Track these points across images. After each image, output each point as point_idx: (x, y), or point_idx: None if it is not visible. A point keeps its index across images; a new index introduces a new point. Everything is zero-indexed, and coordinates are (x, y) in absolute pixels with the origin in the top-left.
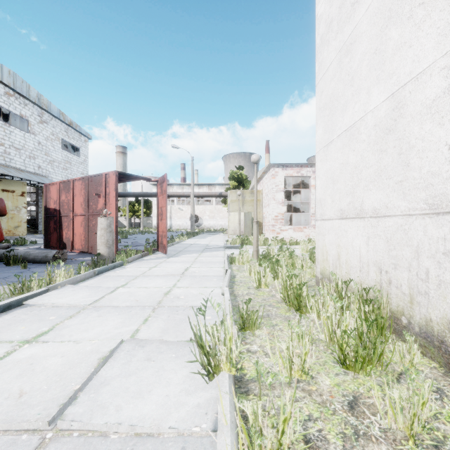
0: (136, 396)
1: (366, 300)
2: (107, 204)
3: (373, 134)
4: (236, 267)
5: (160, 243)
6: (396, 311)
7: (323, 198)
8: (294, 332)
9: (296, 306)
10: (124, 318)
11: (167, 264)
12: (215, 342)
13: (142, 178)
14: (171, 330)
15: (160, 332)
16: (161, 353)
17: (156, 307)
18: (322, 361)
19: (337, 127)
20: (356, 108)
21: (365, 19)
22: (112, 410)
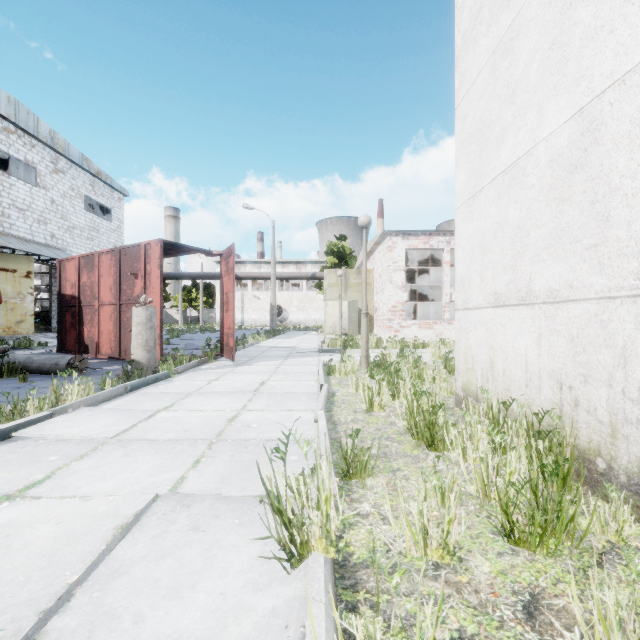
0: (169, 594)
1: (540, 432)
2: (147, 289)
3: (547, 175)
4: (336, 380)
5: (225, 345)
6: (588, 448)
7: (467, 277)
8: (432, 485)
9: (428, 439)
10: (163, 458)
11: (235, 375)
12: (302, 504)
13: (199, 251)
14: (235, 478)
15: (218, 482)
16: (216, 517)
17: (214, 441)
18: (474, 530)
19: (490, 168)
20: (519, 137)
21: None
22: (126, 623)
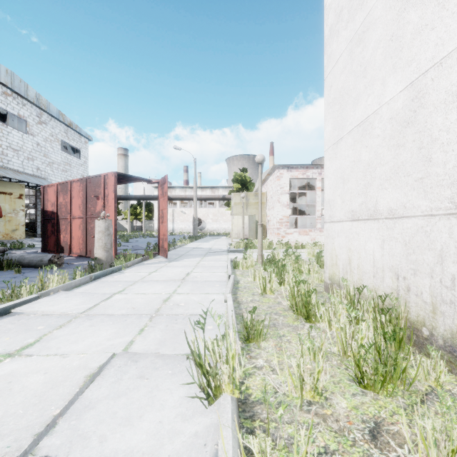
0: (124, 423)
1: (383, 309)
2: (105, 207)
3: (388, 128)
4: (240, 272)
5: (161, 247)
6: (416, 321)
7: (332, 199)
8: (306, 347)
9: (304, 314)
10: (118, 327)
11: (168, 268)
12: (216, 360)
13: (142, 180)
14: (168, 341)
15: (157, 344)
16: (156, 369)
17: (154, 315)
18: (336, 378)
19: (348, 123)
20: (369, 101)
21: (380, 4)
22: (94, 442)
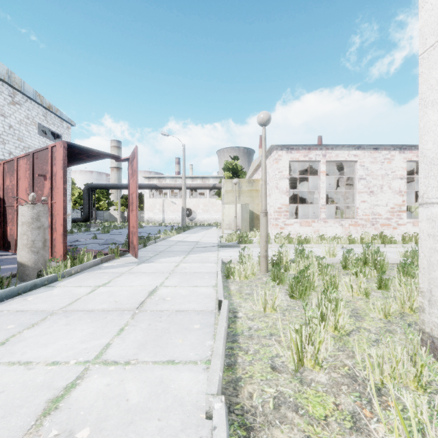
0: None
1: None
2: (54, 189)
3: None
4: (236, 286)
5: (131, 242)
6: None
7: None
8: None
9: None
10: None
11: (129, 277)
12: None
13: (107, 156)
14: None
15: None
16: None
17: None
18: None
19: None
20: None
21: None
22: None
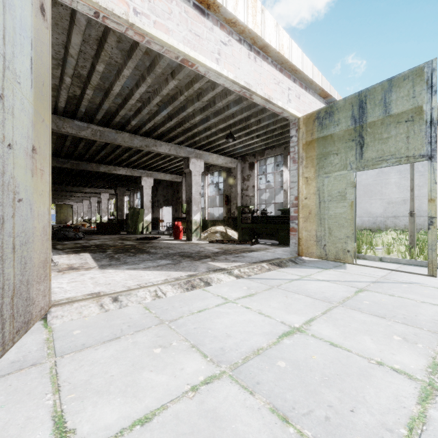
0: None
1: None
2: None
3: None
4: None
5: None
6: None
7: None
8: None
9: None
10: None
11: None
12: None
13: None
14: None
15: None
16: None
17: None
18: None
19: None
20: None
21: None
22: None
